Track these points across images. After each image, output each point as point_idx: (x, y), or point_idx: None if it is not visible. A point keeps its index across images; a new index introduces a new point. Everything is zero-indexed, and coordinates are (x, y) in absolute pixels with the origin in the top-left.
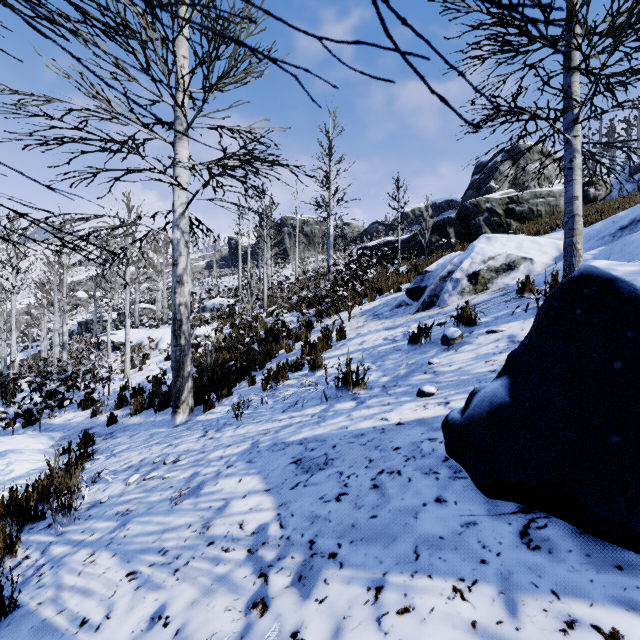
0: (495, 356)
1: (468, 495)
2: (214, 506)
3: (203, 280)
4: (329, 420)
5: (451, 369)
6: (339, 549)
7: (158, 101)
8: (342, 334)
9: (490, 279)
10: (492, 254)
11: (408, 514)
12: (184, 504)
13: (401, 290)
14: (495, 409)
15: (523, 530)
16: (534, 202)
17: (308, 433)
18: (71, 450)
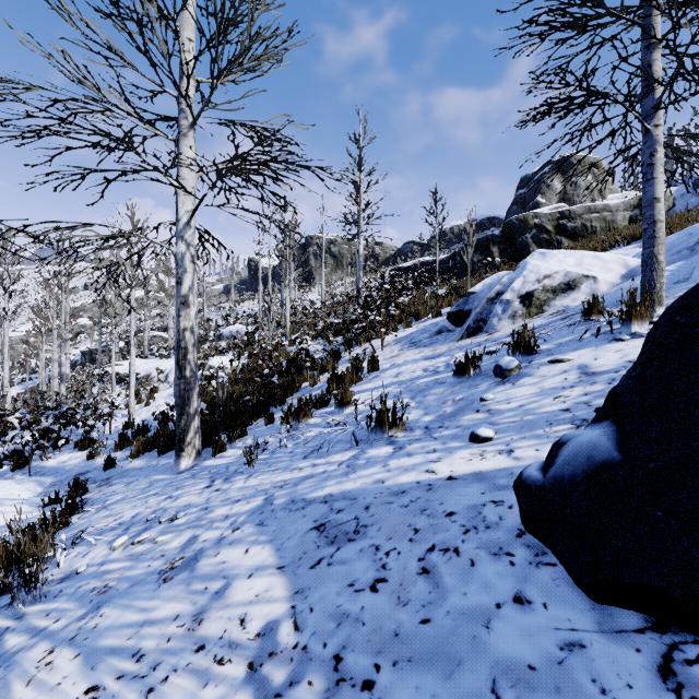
0: (565, 391)
1: (562, 594)
2: (211, 588)
3: (220, 305)
4: (360, 470)
5: (510, 407)
6: (377, 674)
7: (159, 92)
8: (374, 364)
9: (546, 300)
10: (548, 272)
11: (476, 620)
12: (174, 582)
13: (441, 315)
14: (597, 469)
15: (663, 664)
16: (588, 217)
17: (334, 487)
18: (58, 500)
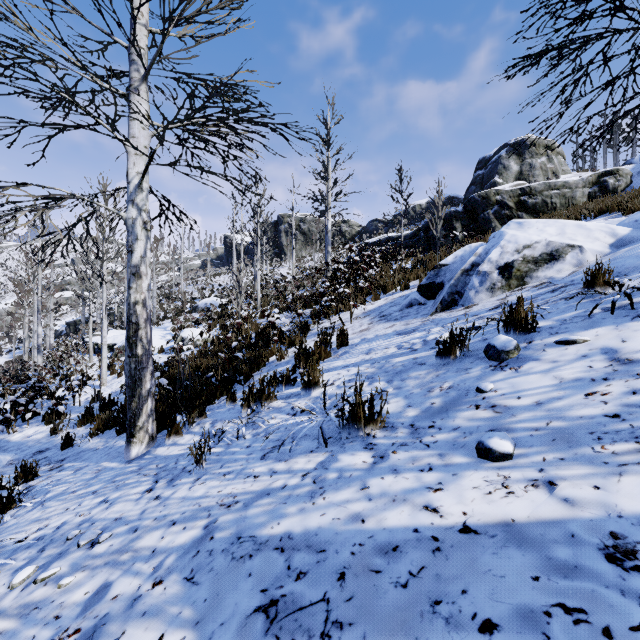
0: (599, 385)
1: None
2: None
3: (197, 279)
4: (330, 492)
5: (523, 404)
6: None
7: (109, 43)
8: (344, 339)
9: (528, 272)
10: (527, 242)
11: None
12: None
13: (409, 287)
14: None
15: None
16: (548, 194)
17: (295, 521)
18: (1, 488)
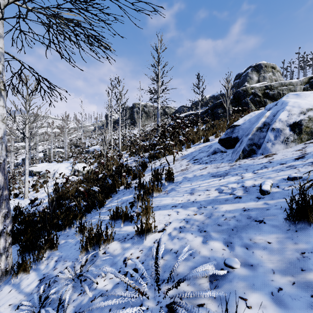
0: None
1: None
2: None
3: (91, 136)
4: None
5: None
6: None
7: None
8: (170, 178)
9: None
10: (309, 106)
11: None
12: None
13: (209, 140)
14: None
15: None
16: (281, 88)
17: None
18: None
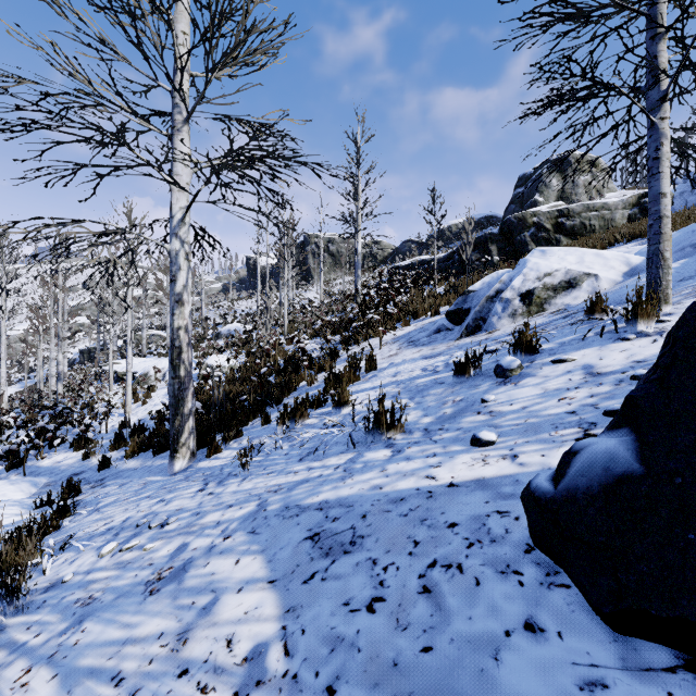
0: (570, 392)
1: (579, 621)
2: (198, 602)
3: (218, 304)
4: (357, 475)
5: (513, 409)
6: None
7: (153, 86)
8: (372, 364)
9: (547, 299)
10: (548, 270)
11: (483, 650)
12: (161, 595)
13: (439, 313)
14: (615, 482)
15: None
16: (587, 216)
17: (330, 493)
18: (51, 501)
